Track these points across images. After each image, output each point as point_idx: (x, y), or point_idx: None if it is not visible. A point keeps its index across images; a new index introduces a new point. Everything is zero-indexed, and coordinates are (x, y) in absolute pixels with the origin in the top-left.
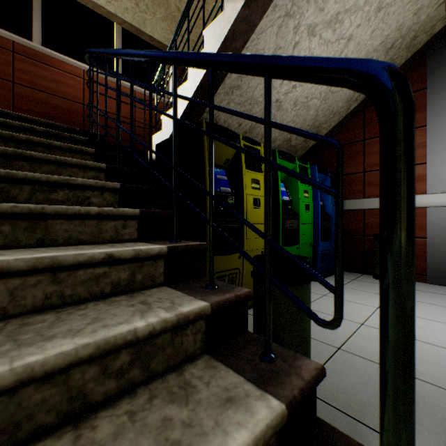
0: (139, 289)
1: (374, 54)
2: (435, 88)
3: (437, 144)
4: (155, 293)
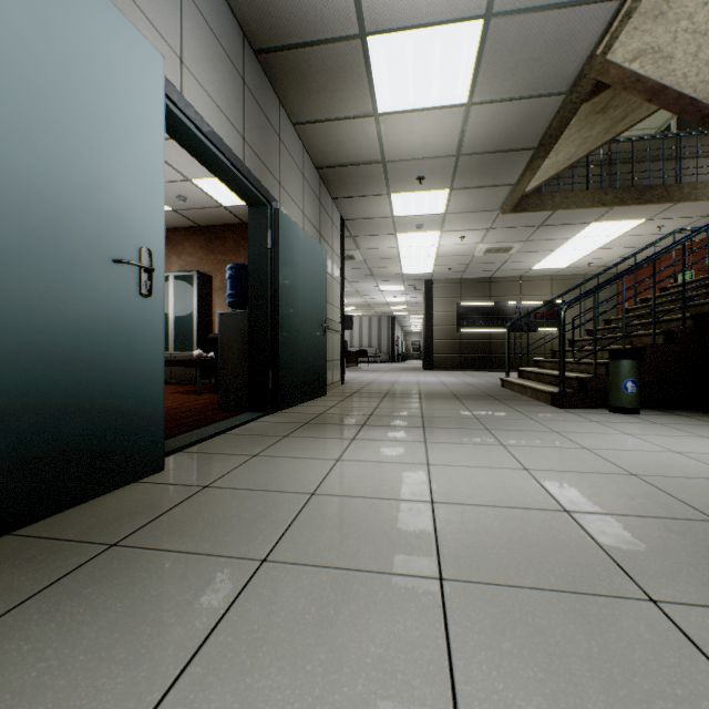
0: None
1: None
2: None
3: None
4: None
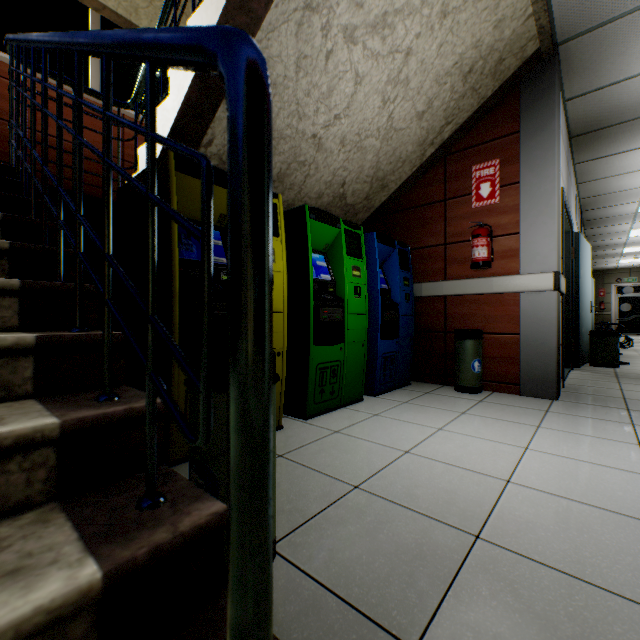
0: None
1: (447, 78)
2: (529, 132)
3: (532, 208)
4: None
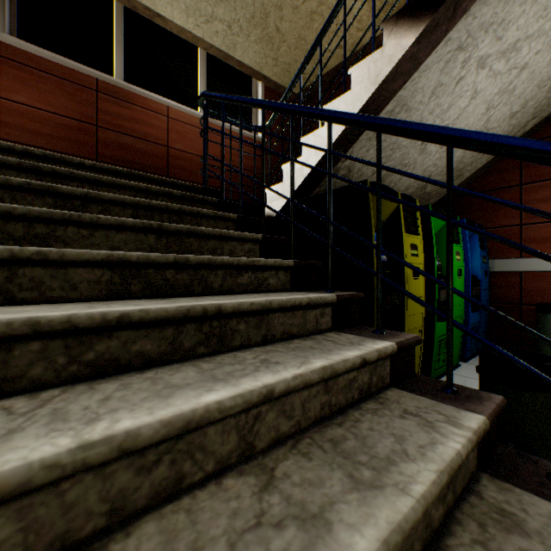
0: (374, 392)
1: (548, 82)
2: None
3: None
4: (398, 398)
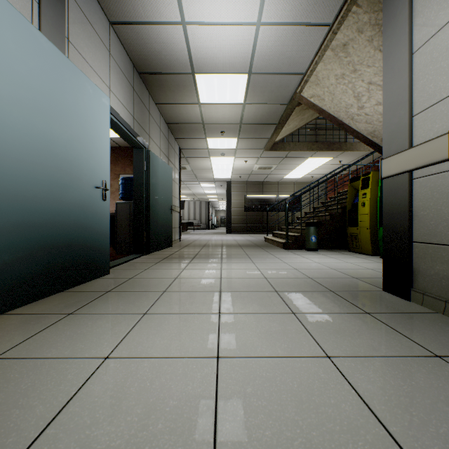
0: None
1: None
2: None
3: None
4: None
